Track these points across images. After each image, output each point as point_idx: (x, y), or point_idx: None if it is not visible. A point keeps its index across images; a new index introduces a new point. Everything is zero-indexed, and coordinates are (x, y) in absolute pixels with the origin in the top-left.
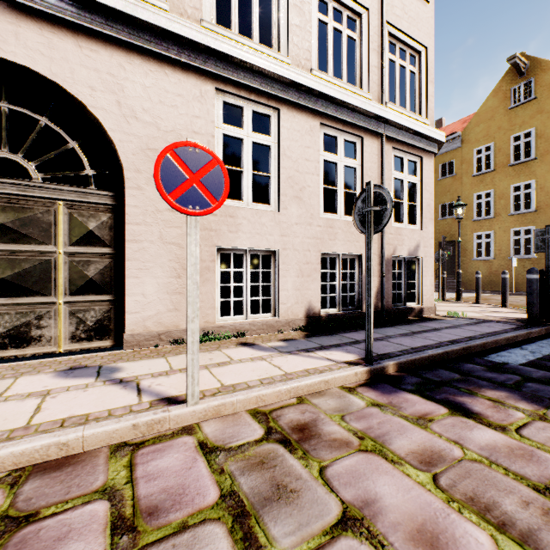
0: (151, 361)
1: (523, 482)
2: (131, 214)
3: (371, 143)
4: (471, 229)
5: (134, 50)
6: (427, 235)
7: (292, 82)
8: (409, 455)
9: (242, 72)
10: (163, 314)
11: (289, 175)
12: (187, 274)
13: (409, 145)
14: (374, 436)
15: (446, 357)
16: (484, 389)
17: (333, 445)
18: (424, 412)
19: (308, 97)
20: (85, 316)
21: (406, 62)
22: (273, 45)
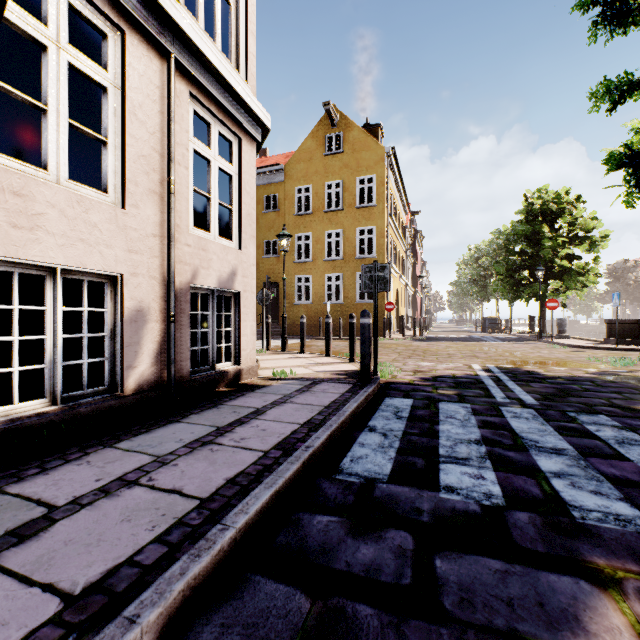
0: None
1: None
2: None
3: (146, 58)
4: (293, 271)
5: None
6: (248, 258)
7: None
8: None
9: None
10: None
11: None
12: None
13: (221, 107)
14: None
15: (276, 503)
16: None
17: None
18: None
19: None
20: None
21: None
22: None
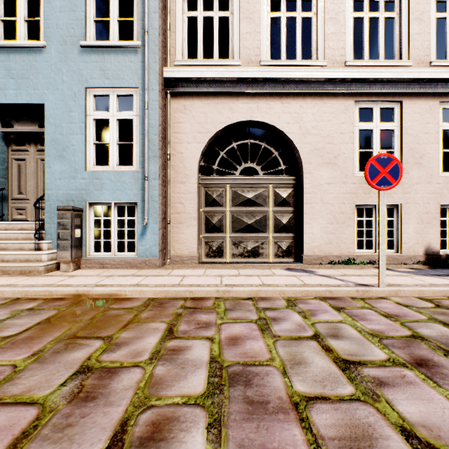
0: (327, 270)
1: None
2: (306, 188)
3: None
4: None
5: (307, 95)
6: None
7: (415, 79)
8: None
9: (374, 85)
10: (323, 245)
11: (410, 148)
12: (379, 220)
13: None
14: None
15: None
16: None
17: None
18: None
19: (428, 85)
20: (281, 244)
21: None
22: (395, 56)
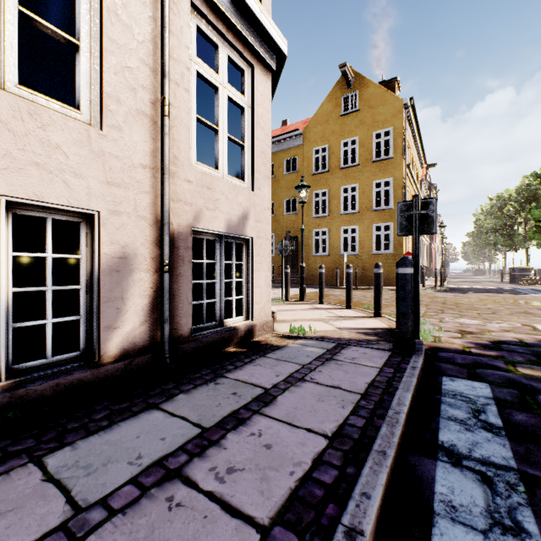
0: None
1: None
2: None
3: None
4: (311, 225)
5: None
6: (261, 201)
7: None
8: None
9: None
10: None
11: None
12: None
13: (229, 27)
14: None
15: None
16: None
17: None
18: None
19: None
20: None
21: None
22: None
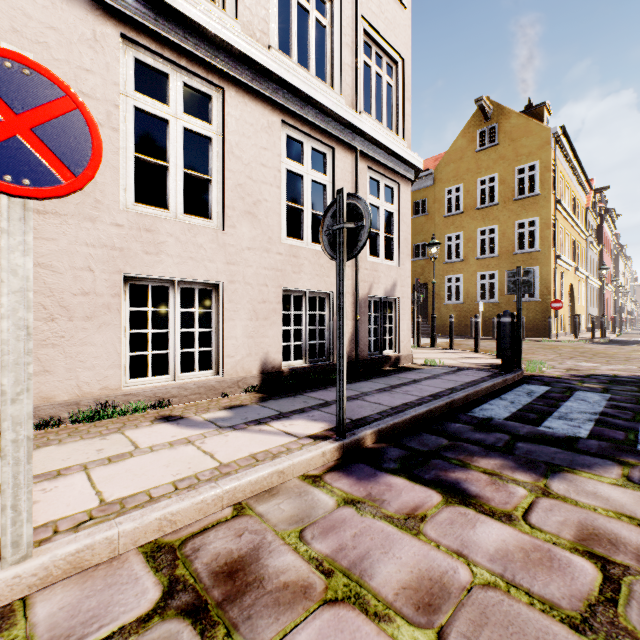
0: None
1: (555, 615)
2: None
3: (344, 158)
4: (442, 271)
5: None
6: (404, 272)
7: (242, 54)
8: (400, 594)
9: (166, 21)
10: None
11: (238, 182)
12: (2, 309)
13: (386, 167)
14: (347, 564)
15: (430, 416)
16: (476, 458)
17: (283, 600)
18: (414, 504)
19: (265, 82)
20: None
21: (383, 70)
22: (216, 0)
